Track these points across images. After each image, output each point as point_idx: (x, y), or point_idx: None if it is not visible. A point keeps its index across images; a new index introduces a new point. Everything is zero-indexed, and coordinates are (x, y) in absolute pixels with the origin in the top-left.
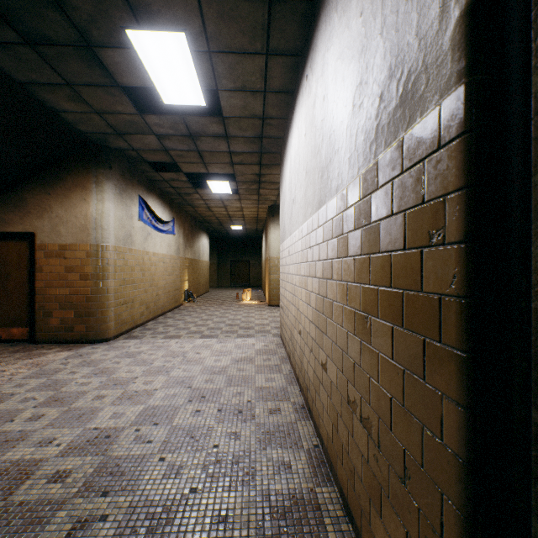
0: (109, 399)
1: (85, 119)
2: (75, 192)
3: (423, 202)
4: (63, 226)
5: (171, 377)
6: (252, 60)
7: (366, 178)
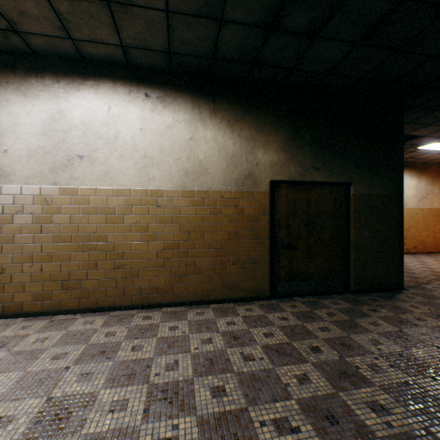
0: None
1: None
2: None
3: (261, 207)
4: None
5: (5, 399)
6: (112, 35)
7: (237, 194)
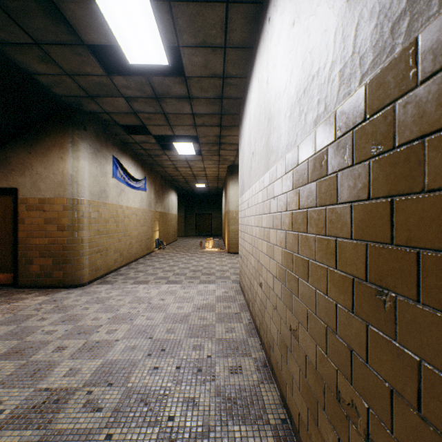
0: (69, 351)
1: (58, 82)
2: (53, 151)
3: None
4: (42, 182)
5: (133, 326)
6: (212, 9)
7: (383, 81)
